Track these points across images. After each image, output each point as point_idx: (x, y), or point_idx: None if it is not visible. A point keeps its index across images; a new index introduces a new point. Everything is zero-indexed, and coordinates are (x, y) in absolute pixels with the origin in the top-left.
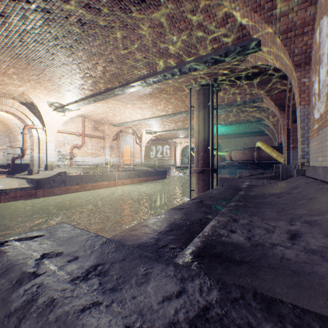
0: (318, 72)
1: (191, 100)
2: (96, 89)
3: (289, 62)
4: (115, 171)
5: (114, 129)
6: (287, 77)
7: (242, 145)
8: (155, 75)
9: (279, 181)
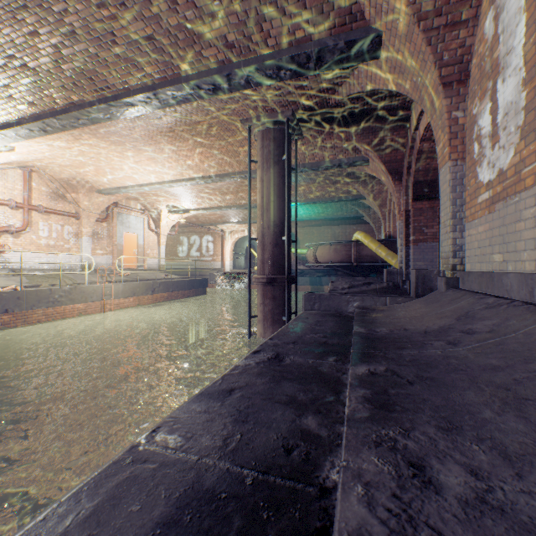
0: (492, 92)
1: (251, 152)
2: (44, 102)
3: (431, 78)
4: (102, 283)
5: (101, 199)
6: (408, 123)
7: (330, 239)
8: (178, 83)
9: (412, 298)
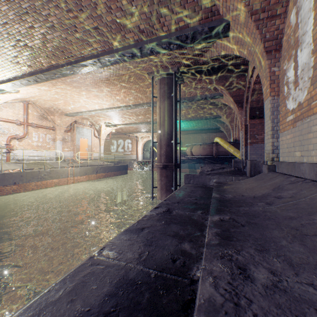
0: (295, 57)
1: (153, 91)
2: (36, 65)
3: (259, 48)
4: (67, 167)
5: (67, 119)
6: (246, 73)
7: (200, 141)
8: (111, 53)
9: (248, 177)
